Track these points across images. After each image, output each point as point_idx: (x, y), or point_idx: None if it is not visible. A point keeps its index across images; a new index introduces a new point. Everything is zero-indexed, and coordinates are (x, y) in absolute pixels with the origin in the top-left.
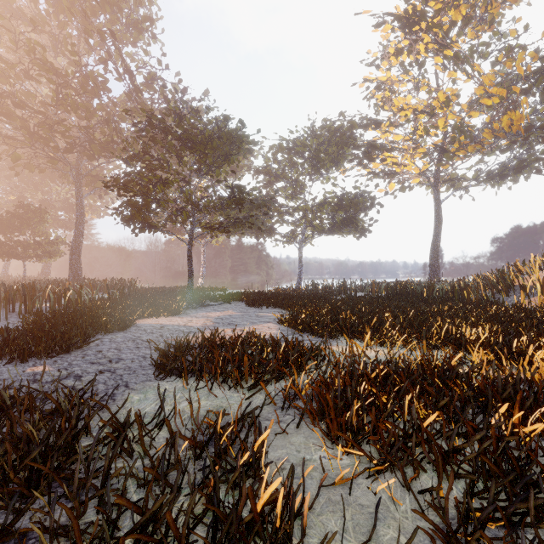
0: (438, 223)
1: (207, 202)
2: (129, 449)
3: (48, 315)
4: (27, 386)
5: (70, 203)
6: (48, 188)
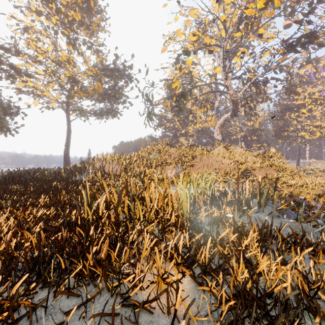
0: (68, 133)
1: None
2: None
3: None
4: None
5: None
6: None
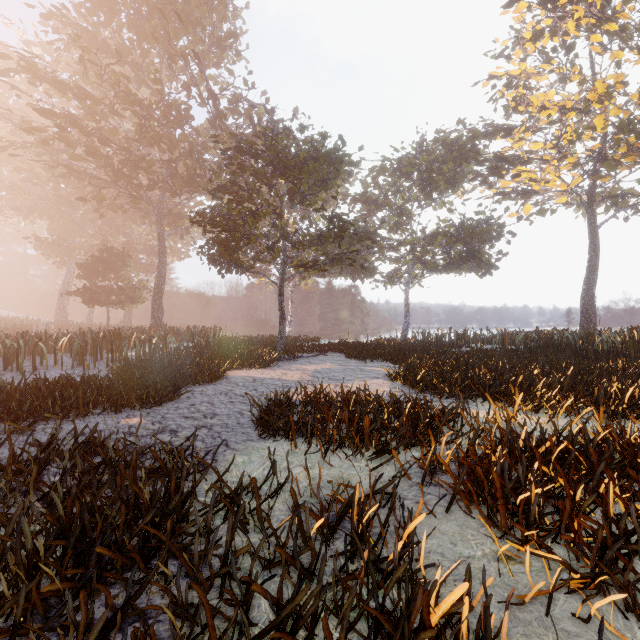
0: (593, 255)
1: (302, 236)
2: (246, 521)
3: (136, 364)
4: (125, 439)
5: (151, 245)
6: (130, 230)
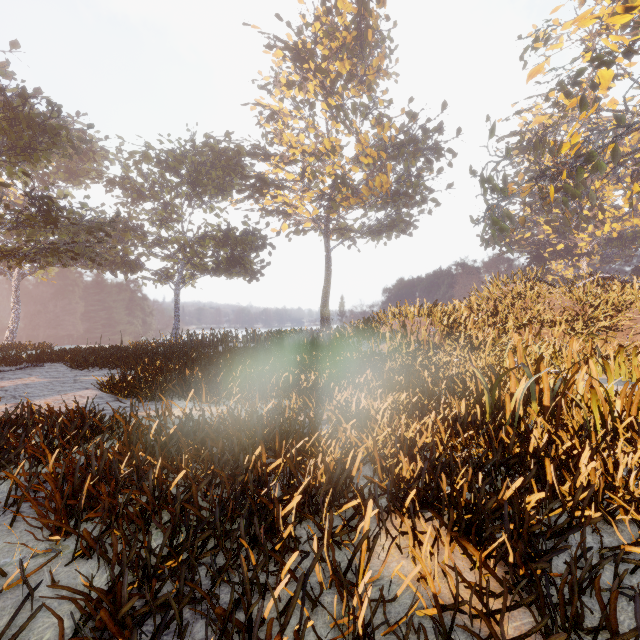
0: (328, 271)
1: None
2: None
3: None
4: None
5: None
6: None
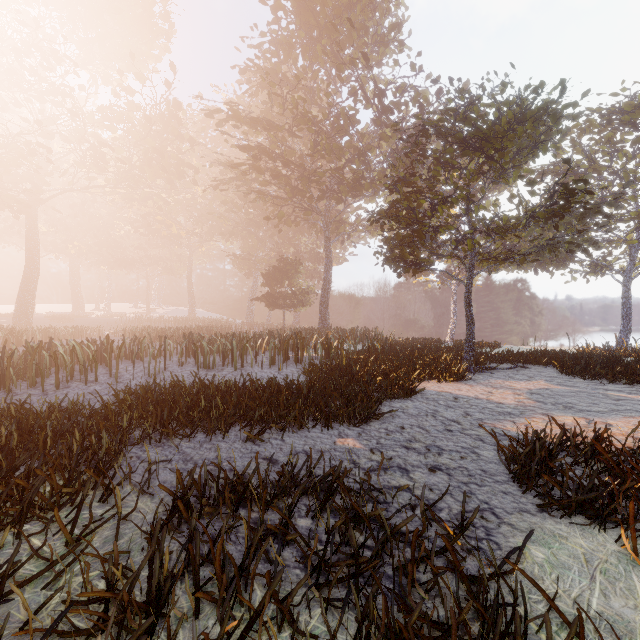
0: None
1: (503, 221)
2: None
3: (325, 369)
4: (363, 479)
5: (315, 253)
6: (298, 241)
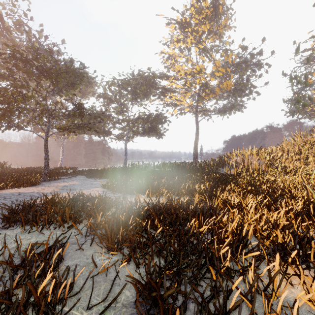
0: (197, 132)
1: (58, 112)
2: None
3: None
4: None
5: None
6: None
